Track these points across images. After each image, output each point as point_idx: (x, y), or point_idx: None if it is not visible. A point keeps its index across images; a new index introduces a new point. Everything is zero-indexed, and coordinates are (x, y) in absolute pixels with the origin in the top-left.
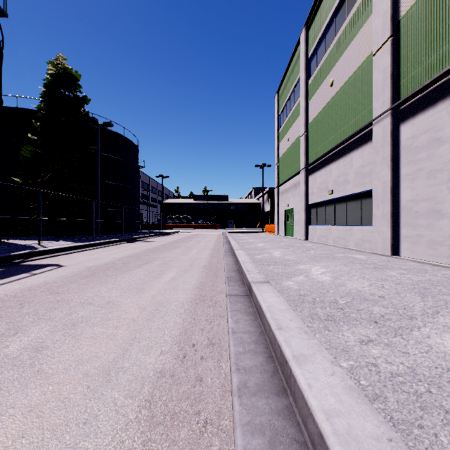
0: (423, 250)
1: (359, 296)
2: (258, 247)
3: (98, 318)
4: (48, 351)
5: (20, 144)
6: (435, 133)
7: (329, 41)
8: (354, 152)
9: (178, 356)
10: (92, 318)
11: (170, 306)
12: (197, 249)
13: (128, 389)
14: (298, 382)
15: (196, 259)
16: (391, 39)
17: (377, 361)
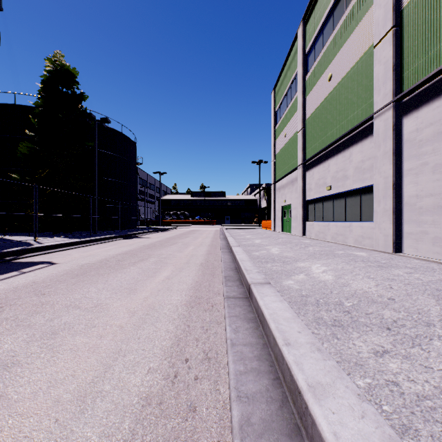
0: (428, 247)
1: (366, 298)
2: (255, 243)
3: (82, 325)
4: (18, 369)
5: (18, 141)
6: (441, 125)
7: (327, 35)
8: (354, 147)
9: (168, 375)
10: (75, 325)
11: (163, 310)
12: (193, 245)
13: (104, 424)
14: (319, 427)
15: (192, 256)
16: (394, 30)
17: (397, 378)
